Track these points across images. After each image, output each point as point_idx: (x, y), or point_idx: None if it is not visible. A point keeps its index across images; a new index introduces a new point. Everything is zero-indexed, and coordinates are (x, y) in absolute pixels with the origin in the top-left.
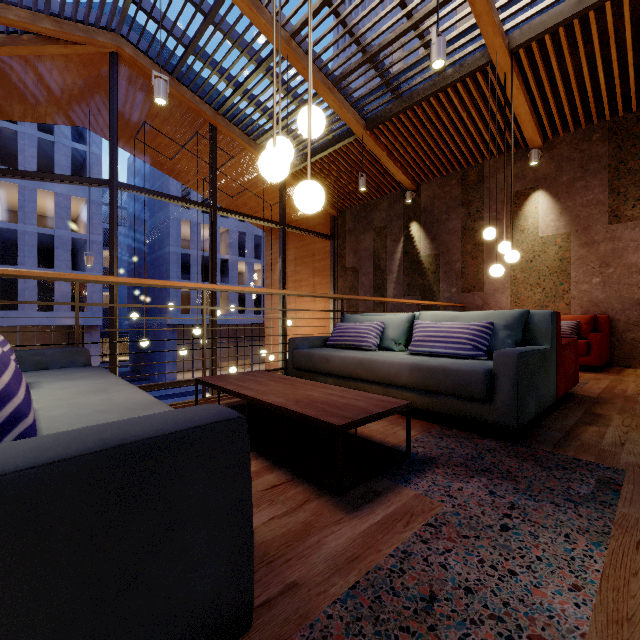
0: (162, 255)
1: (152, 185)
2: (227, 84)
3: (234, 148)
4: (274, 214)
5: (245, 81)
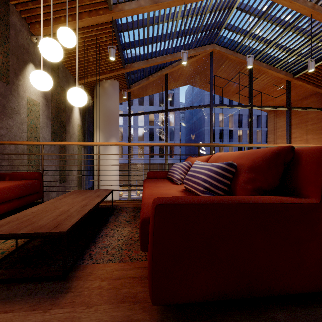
0: (201, 131)
1: (196, 100)
2: (263, 44)
3: (258, 73)
4: (276, 102)
5: (275, 38)
